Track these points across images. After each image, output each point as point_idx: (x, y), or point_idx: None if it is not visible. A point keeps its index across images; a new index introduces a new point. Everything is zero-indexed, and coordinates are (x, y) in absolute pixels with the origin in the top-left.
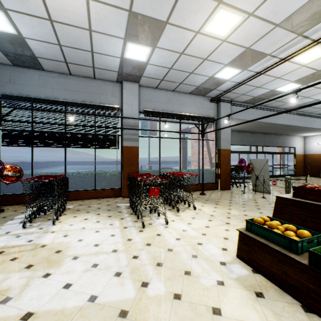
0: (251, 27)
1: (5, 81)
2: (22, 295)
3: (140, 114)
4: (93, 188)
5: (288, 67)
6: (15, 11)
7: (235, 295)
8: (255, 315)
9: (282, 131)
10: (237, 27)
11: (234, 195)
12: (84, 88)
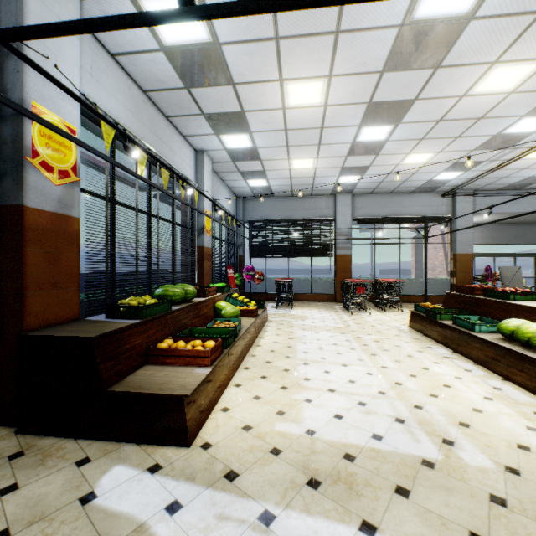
0: (446, 155)
1: (250, 210)
2: (297, 322)
3: (353, 221)
4: (309, 293)
5: (525, 162)
6: (272, 178)
7: (392, 331)
8: (396, 334)
9: None
10: (433, 157)
11: None
12: (302, 205)
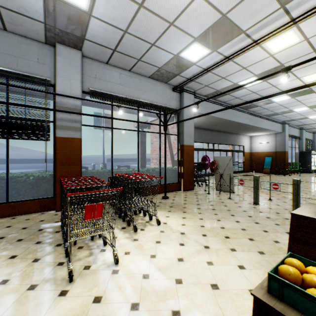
0: None
1: None
2: None
3: (84, 95)
4: (4, 201)
5: (257, 55)
6: None
7: None
8: None
9: (235, 129)
10: None
11: (200, 197)
12: None
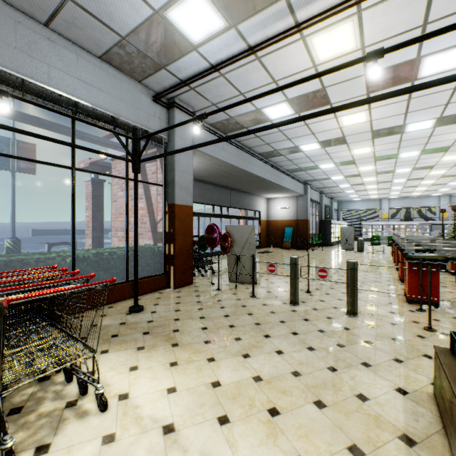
0: None
1: None
2: None
3: None
4: None
5: (297, 58)
6: None
7: None
8: None
9: (251, 187)
10: None
11: (205, 300)
12: None
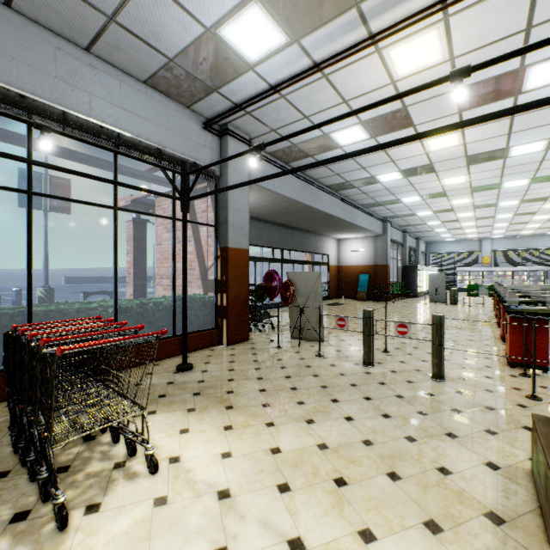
0: None
1: None
2: None
3: None
4: None
5: (371, 74)
6: None
7: None
8: None
9: (318, 226)
10: None
11: (263, 359)
12: None
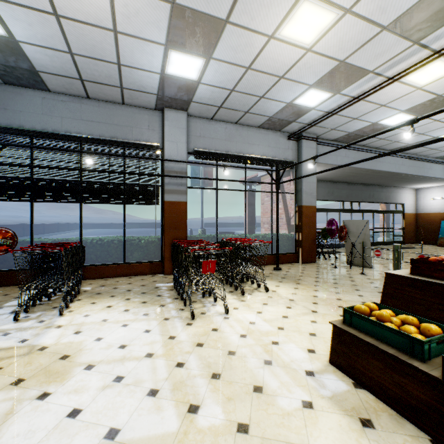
0: (348, 30)
1: None
2: (2, 429)
3: (188, 155)
4: (121, 262)
5: (397, 90)
6: None
7: (331, 424)
8: None
9: (386, 181)
10: (328, 30)
11: (322, 271)
12: (107, 117)
